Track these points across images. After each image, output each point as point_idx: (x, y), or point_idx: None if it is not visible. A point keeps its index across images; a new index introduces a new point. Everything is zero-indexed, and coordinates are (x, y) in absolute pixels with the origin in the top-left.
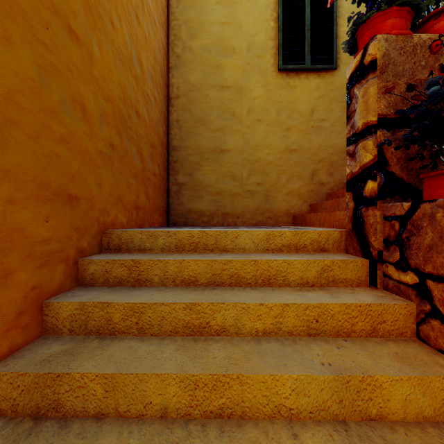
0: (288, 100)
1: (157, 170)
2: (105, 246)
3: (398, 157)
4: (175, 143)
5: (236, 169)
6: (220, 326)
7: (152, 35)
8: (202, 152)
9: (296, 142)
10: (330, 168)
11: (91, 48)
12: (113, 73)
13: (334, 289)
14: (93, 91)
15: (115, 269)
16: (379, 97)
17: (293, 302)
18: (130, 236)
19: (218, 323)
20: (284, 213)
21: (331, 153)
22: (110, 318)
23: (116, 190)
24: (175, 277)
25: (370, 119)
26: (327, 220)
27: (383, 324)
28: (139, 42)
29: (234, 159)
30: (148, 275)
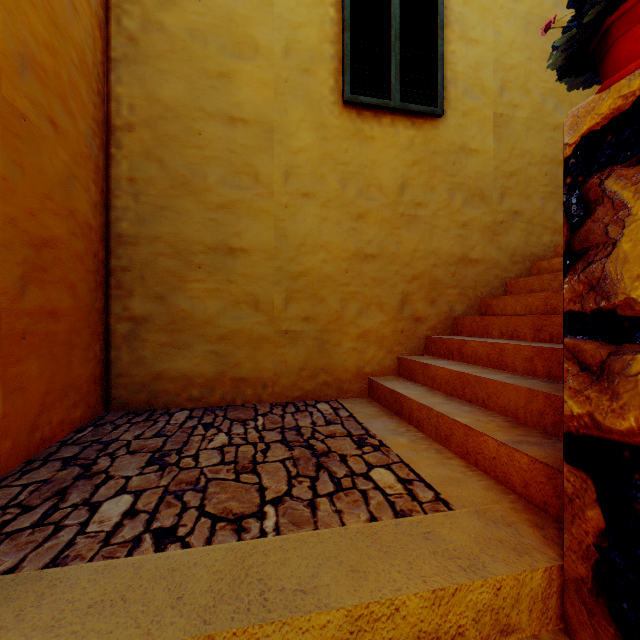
0: (361, 162)
1: (63, 299)
2: None
3: None
4: (126, 229)
5: (262, 289)
6: None
7: None
8: (189, 252)
9: (375, 241)
10: (431, 292)
11: None
12: None
13: None
14: None
15: None
16: None
17: None
18: None
19: None
20: (353, 374)
21: (434, 265)
22: None
23: None
24: None
25: None
26: (456, 438)
27: None
28: None
29: (258, 268)
30: None
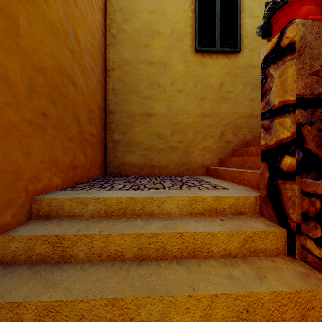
0: (203, 75)
1: (94, 131)
2: (34, 213)
3: (314, 135)
4: (111, 108)
5: (162, 130)
6: (146, 321)
7: (89, 16)
8: (134, 116)
9: (209, 109)
10: (235, 130)
11: (17, 19)
12: (46, 46)
13: (256, 261)
14: (19, 61)
15: (38, 246)
16: (297, 78)
17: (223, 292)
18: (59, 203)
19: (143, 319)
20: (199, 165)
21: (236, 118)
22: (20, 319)
23: (50, 155)
24: (101, 252)
25: (288, 98)
26: (237, 177)
27: (313, 310)
28: (76, 20)
29: (160, 121)
30: (73, 251)
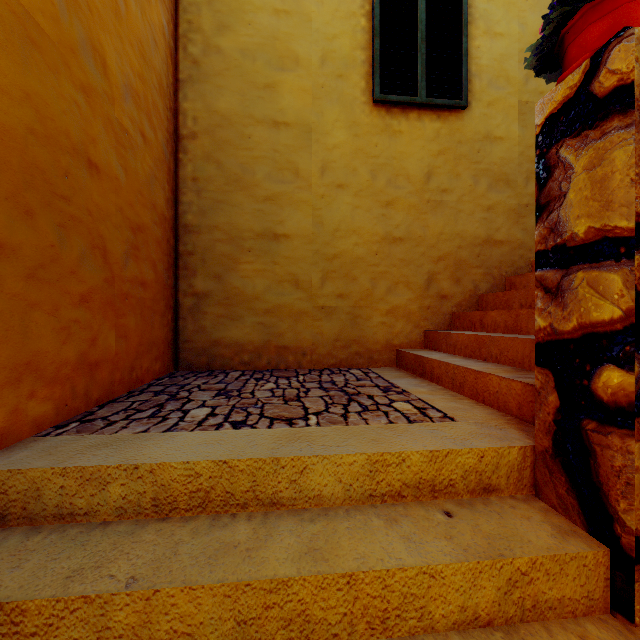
0: (390, 155)
1: (149, 273)
2: None
3: None
4: (190, 220)
5: (302, 269)
6: None
7: (136, 10)
8: (241, 238)
9: (402, 226)
10: (456, 271)
11: None
12: (2, 70)
13: None
14: None
15: None
16: (639, 173)
17: None
18: (31, 482)
19: None
20: (382, 345)
21: (459, 246)
22: None
23: (17, 349)
24: None
25: (616, 224)
26: (468, 383)
27: None
28: (99, 16)
29: (298, 251)
30: None
